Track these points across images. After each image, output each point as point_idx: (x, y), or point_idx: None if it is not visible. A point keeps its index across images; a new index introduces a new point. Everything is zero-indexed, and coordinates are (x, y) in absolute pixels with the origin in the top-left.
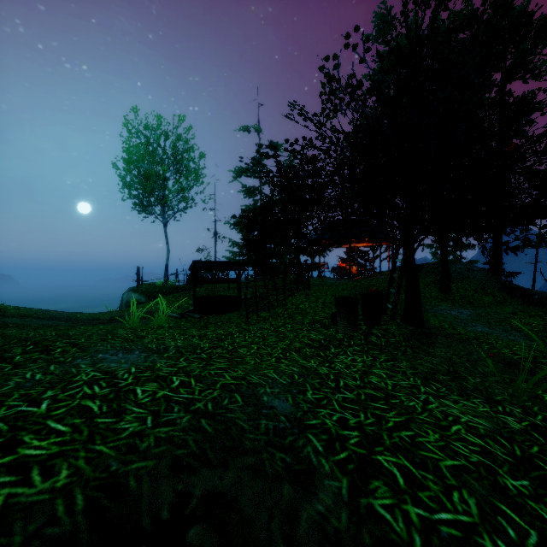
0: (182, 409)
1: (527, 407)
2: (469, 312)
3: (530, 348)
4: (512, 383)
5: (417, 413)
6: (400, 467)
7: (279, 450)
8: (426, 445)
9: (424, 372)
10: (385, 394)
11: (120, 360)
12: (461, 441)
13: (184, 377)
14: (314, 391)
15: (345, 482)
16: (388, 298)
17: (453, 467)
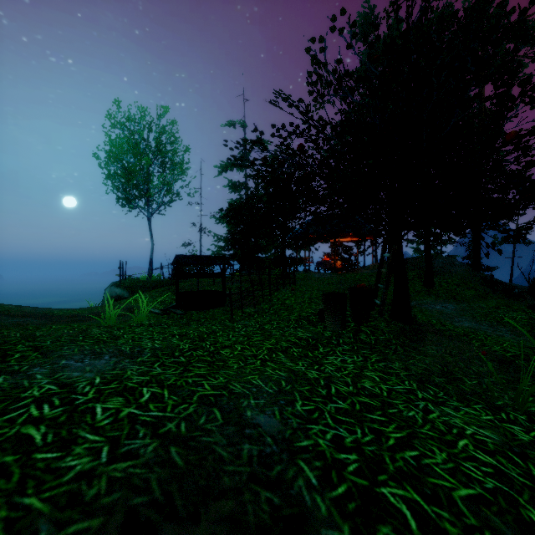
0: (149, 433)
1: (531, 413)
2: (453, 306)
3: (519, 344)
4: (509, 384)
5: (418, 425)
6: (409, 504)
7: (264, 487)
8: (434, 469)
9: (418, 373)
10: (381, 402)
11: (84, 367)
12: (471, 460)
13: (156, 388)
14: (303, 402)
15: (347, 531)
16: (376, 294)
17: (469, 498)
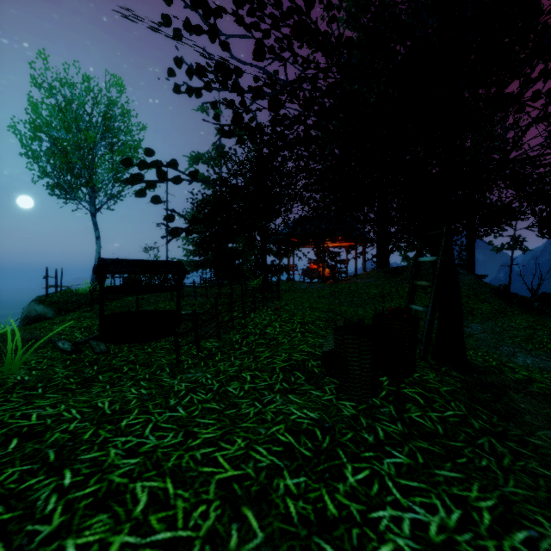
0: None
1: None
2: (479, 326)
3: None
4: None
5: None
6: None
7: None
8: None
9: None
10: None
11: None
12: None
13: None
14: None
15: None
16: None
17: None
